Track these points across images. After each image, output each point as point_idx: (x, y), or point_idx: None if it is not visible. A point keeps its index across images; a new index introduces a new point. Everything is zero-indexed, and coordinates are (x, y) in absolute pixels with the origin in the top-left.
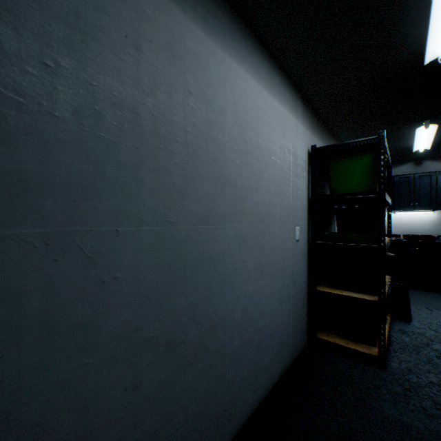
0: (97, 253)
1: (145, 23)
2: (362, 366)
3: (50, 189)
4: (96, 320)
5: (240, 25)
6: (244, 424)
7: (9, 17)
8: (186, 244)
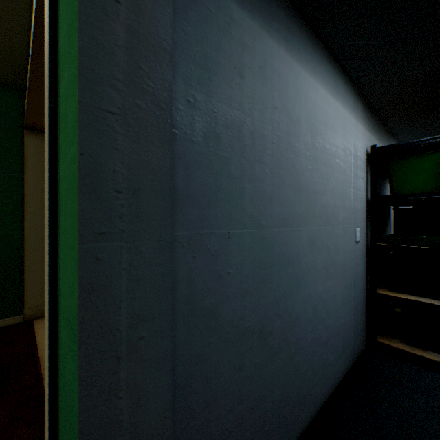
0: (217, 252)
1: (245, 53)
2: (431, 374)
3: (191, 200)
4: (216, 307)
5: (311, 38)
6: (314, 417)
7: None
8: (273, 245)
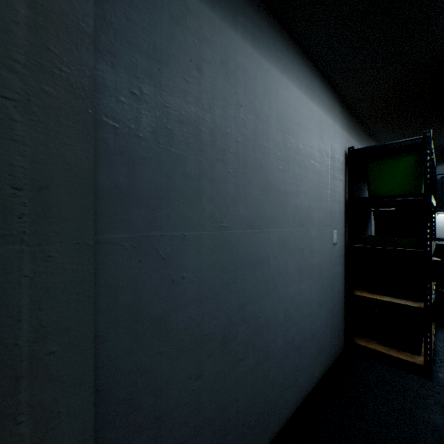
0: (169, 255)
1: (204, 46)
2: (405, 374)
3: (136, 200)
4: (168, 314)
5: (282, 35)
6: (286, 423)
7: (109, 57)
8: (237, 248)
